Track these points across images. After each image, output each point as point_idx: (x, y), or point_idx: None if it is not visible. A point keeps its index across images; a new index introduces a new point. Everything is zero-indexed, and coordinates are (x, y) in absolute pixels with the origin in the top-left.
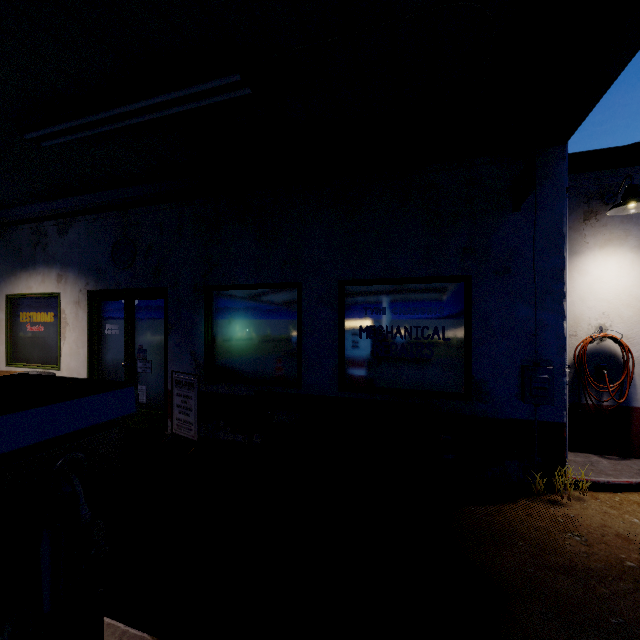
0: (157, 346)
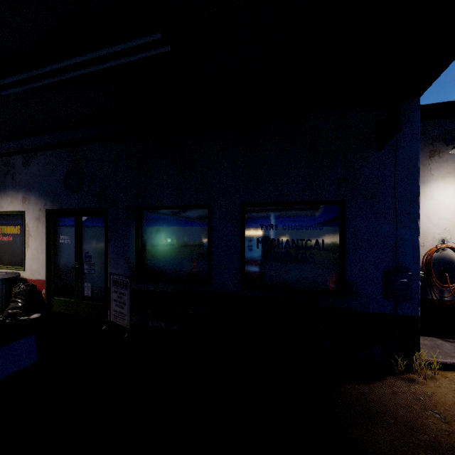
0: (99, 253)
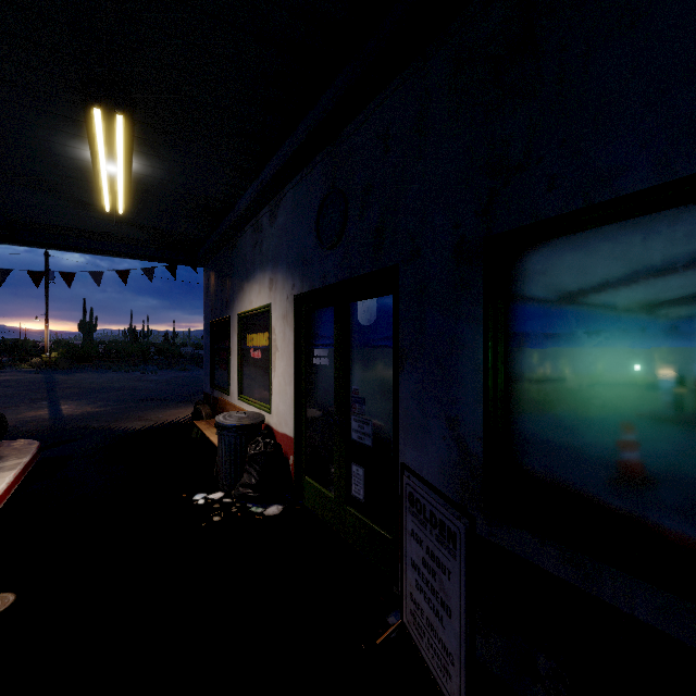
0: (380, 393)
